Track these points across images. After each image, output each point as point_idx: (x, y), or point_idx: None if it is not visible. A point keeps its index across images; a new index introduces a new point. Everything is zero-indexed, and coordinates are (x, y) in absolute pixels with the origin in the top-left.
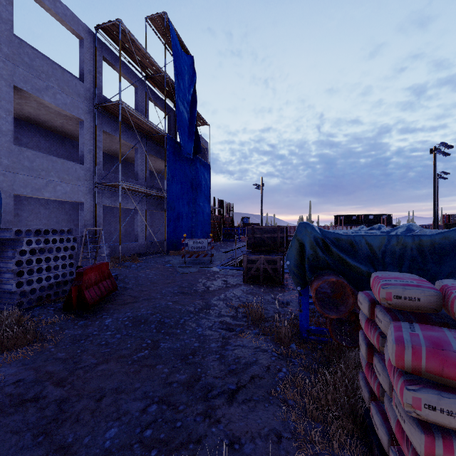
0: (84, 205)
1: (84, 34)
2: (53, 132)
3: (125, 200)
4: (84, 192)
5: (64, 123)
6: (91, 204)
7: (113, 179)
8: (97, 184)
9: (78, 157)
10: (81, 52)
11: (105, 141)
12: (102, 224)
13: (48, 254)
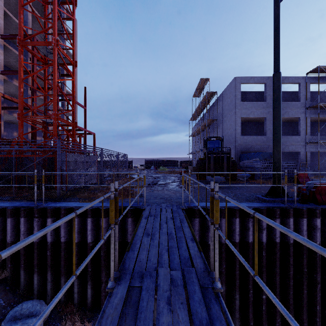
0: (300, 153)
1: (300, 81)
2: (286, 121)
3: (324, 148)
4: (300, 147)
5: (291, 118)
6: (304, 152)
7: (316, 139)
8: (306, 143)
9: (298, 129)
10: (299, 89)
11: (313, 118)
12: (312, 160)
13: (288, 169)
